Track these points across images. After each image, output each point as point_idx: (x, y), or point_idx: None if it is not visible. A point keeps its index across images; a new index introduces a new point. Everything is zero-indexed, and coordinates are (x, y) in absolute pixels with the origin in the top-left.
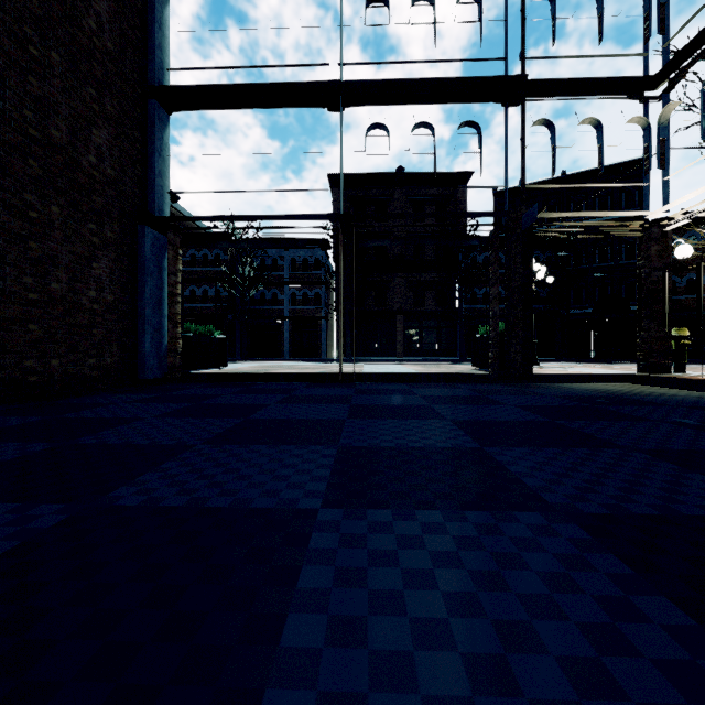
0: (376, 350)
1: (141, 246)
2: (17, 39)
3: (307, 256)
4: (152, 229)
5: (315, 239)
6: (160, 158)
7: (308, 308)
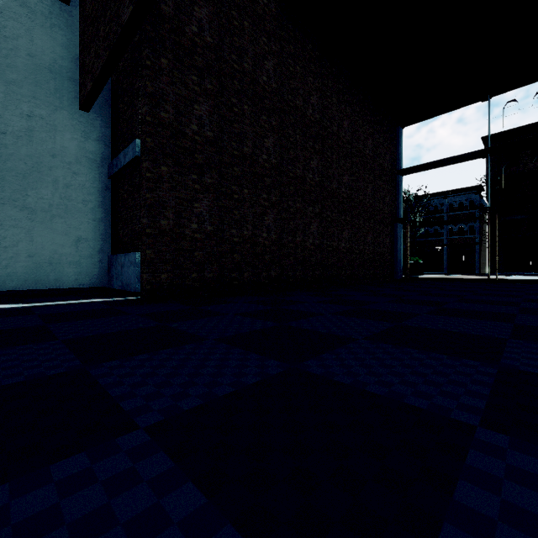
0: (530, 267)
1: (395, 231)
2: (376, 186)
3: (462, 200)
4: (398, 223)
5: (469, 187)
6: (400, 195)
7: (463, 238)
